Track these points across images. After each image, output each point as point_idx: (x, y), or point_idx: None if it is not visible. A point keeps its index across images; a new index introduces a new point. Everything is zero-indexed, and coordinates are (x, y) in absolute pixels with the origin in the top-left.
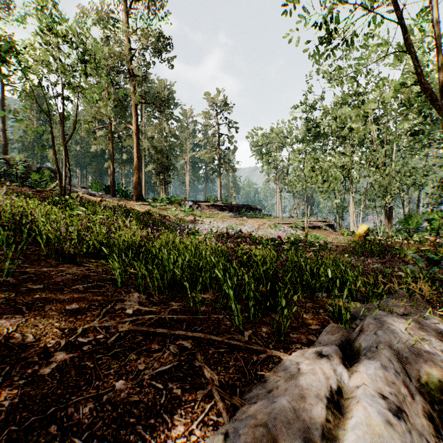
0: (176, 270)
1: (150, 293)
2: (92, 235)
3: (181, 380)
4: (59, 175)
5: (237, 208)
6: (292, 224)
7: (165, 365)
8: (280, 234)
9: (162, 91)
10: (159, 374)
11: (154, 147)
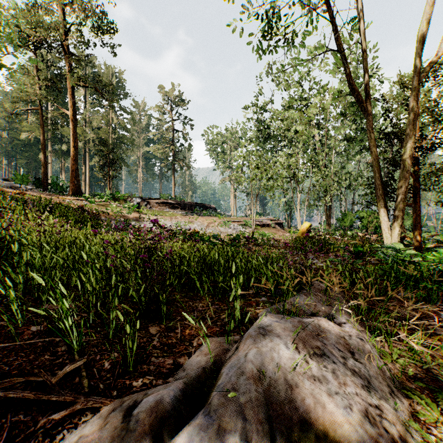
0: None
1: None
2: None
3: None
4: None
5: (190, 206)
6: (242, 222)
7: None
8: (229, 232)
9: (110, 78)
10: None
11: (100, 138)
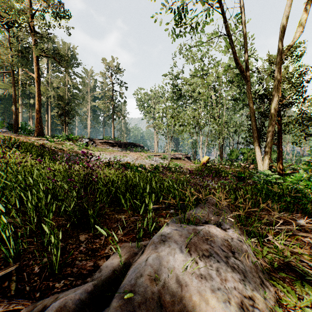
0: None
1: None
2: None
3: None
4: None
5: (125, 145)
6: (161, 156)
7: None
8: (152, 163)
9: (66, 51)
10: None
11: (59, 95)
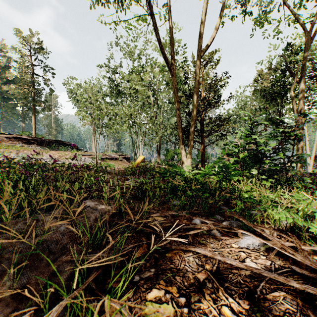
0: None
1: None
2: None
3: None
4: None
5: (48, 143)
6: (93, 156)
7: None
8: (79, 163)
9: None
10: None
11: None
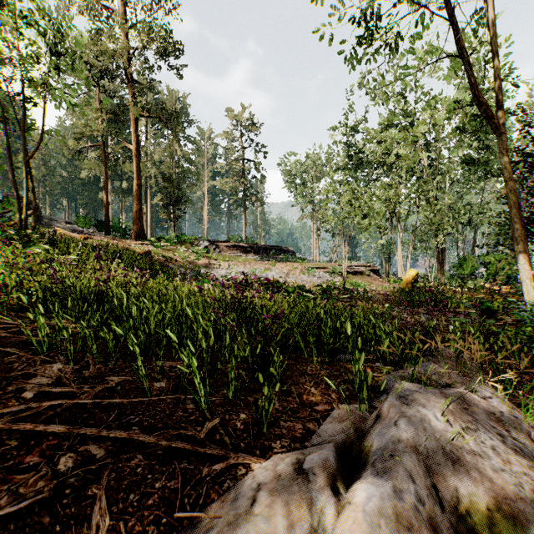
0: (117, 328)
1: (89, 363)
2: (37, 280)
3: (39, 532)
4: (18, 202)
5: (265, 250)
6: (329, 269)
7: (19, 501)
8: (314, 281)
9: (173, 104)
10: (2, 522)
11: (162, 173)
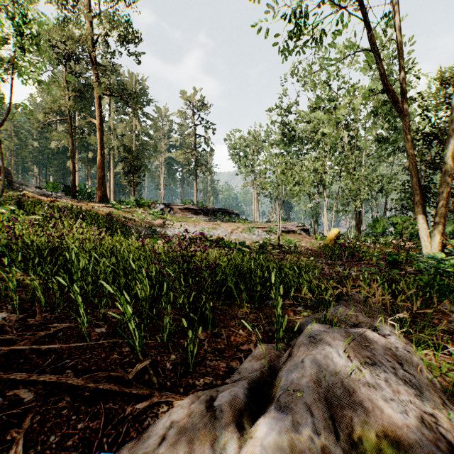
0: (59, 279)
1: (36, 311)
2: None
3: None
4: None
5: (213, 212)
6: (266, 228)
7: None
8: (254, 238)
9: (133, 85)
10: None
11: (124, 145)
